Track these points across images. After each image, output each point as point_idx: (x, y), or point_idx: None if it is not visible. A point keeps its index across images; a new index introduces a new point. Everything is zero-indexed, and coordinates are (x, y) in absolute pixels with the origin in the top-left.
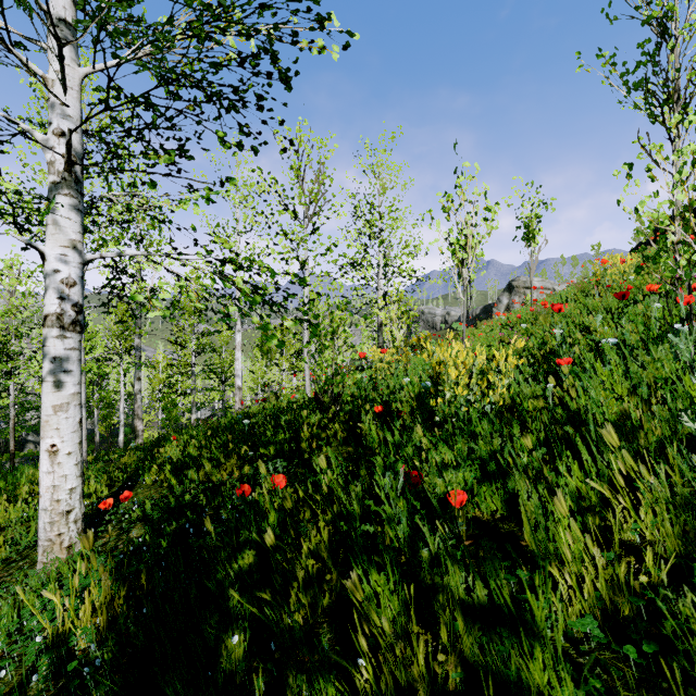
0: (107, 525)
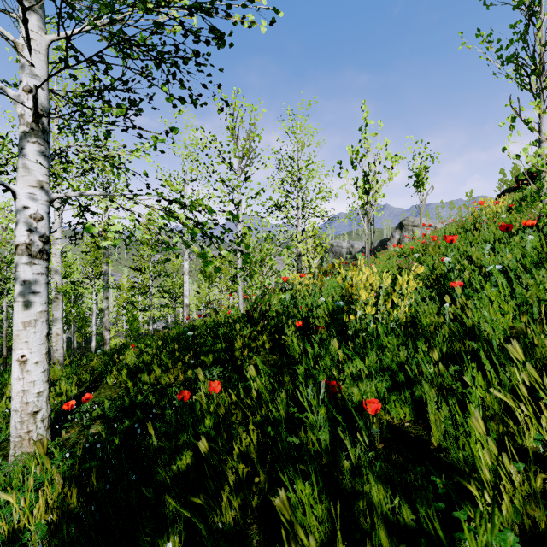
0: (72, 421)
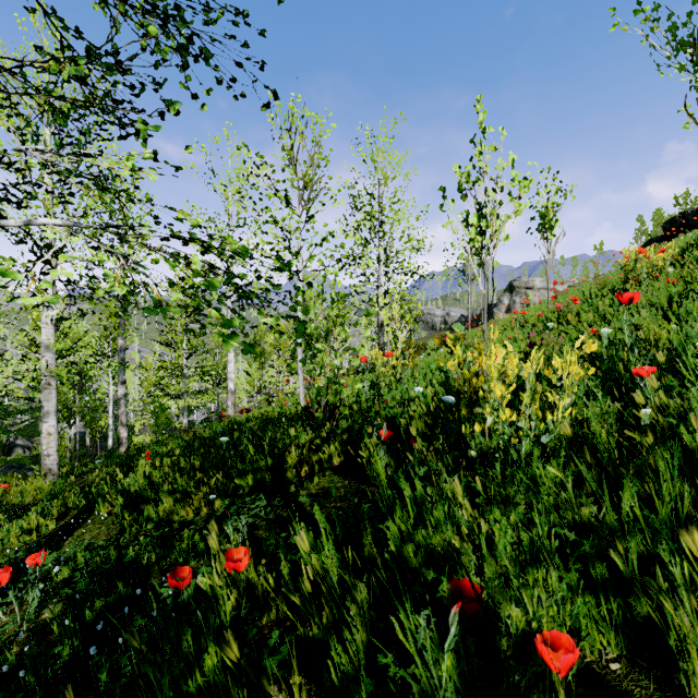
0: (25, 587)
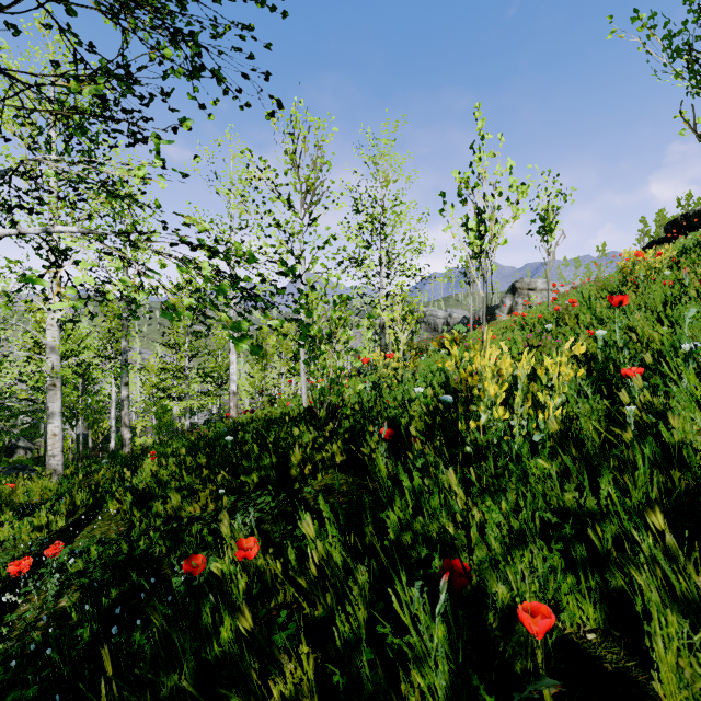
0: (41, 579)
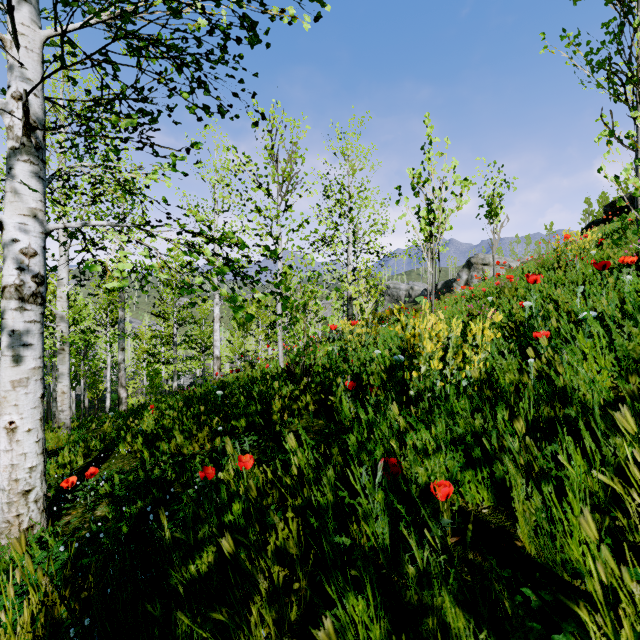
0: (75, 500)
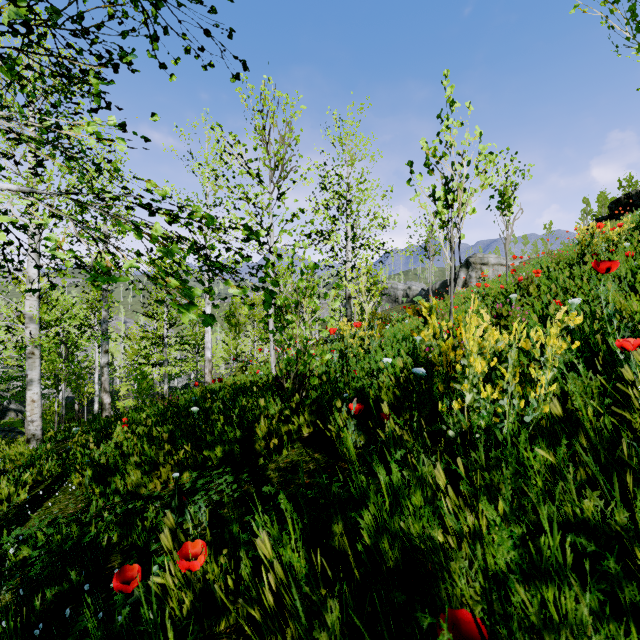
0: None
